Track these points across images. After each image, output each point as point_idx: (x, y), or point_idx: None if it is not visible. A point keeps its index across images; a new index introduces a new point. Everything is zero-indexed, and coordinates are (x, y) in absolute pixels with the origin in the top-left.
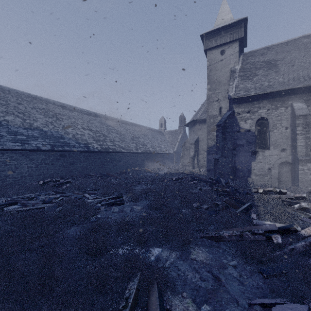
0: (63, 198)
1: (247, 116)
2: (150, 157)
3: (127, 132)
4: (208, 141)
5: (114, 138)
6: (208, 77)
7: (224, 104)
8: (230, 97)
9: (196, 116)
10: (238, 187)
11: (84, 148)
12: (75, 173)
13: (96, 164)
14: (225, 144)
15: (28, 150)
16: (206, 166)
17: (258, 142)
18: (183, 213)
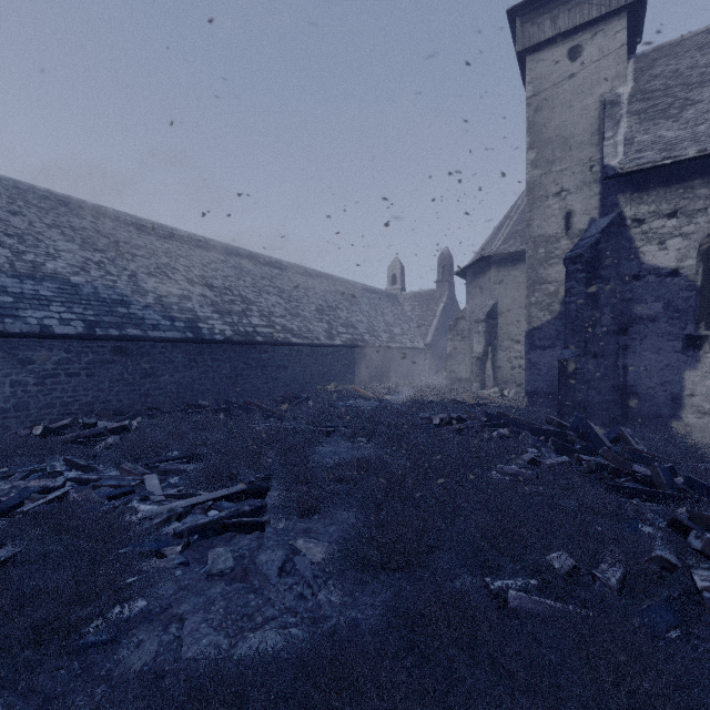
0: (69, 490)
1: (667, 229)
2: (366, 357)
3: (306, 295)
4: (530, 310)
5: (271, 308)
6: (531, 127)
7: (581, 203)
8: (613, 171)
9: (488, 248)
10: (677, 461)
11: (184, 333)
12: (157, 401)
13: (219, 374)
14: (596, 316)
15: (12, 335)
16: (525, 382)
17: (705, 309)
18: (512, 603)
